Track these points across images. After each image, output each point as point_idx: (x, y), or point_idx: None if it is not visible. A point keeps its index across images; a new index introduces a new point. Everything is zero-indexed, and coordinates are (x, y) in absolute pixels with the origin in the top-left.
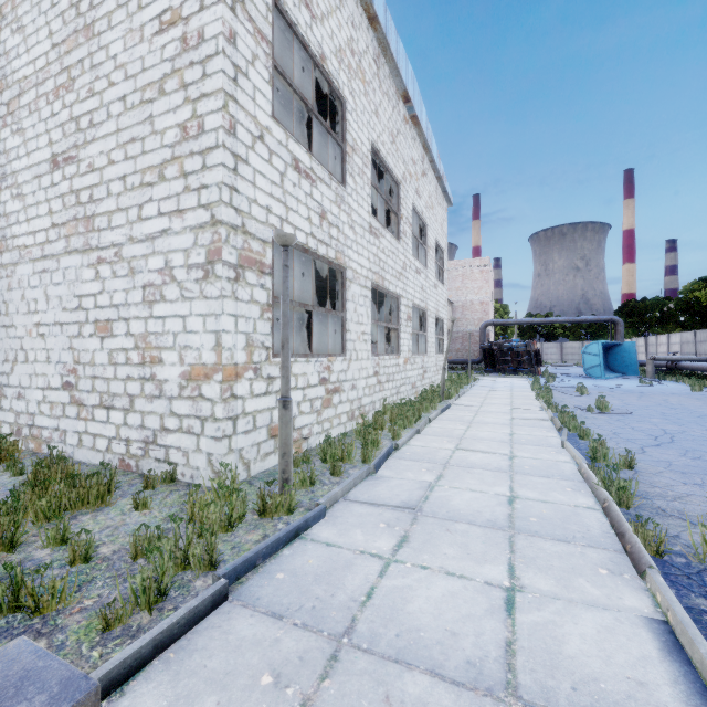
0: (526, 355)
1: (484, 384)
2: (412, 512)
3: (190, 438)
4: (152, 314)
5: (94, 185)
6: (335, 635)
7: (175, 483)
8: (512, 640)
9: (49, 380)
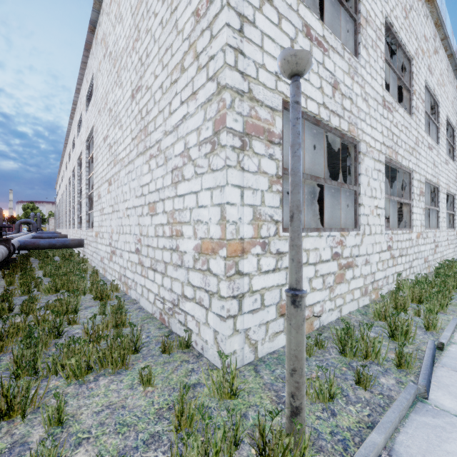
0: None
1: None
2: None
3: (201, 309)
4: (177, 193)
5: (148, 100)
6: None
7: (189, 349)
8: None
9: (130, 246)
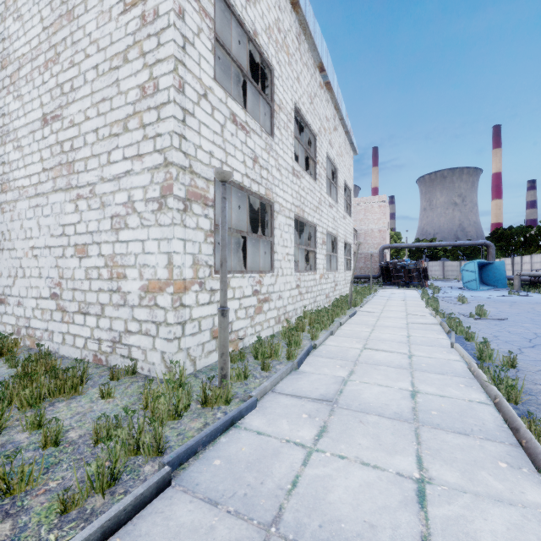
0: (416, 271)
1: (383, 295)
2: (329, 404)
3: (148, 339)
4: (118, 239)
5: (74, 137)
6: (264, 524)
7: (135, 375)
8: (426, 534)
9: (40, 291)
